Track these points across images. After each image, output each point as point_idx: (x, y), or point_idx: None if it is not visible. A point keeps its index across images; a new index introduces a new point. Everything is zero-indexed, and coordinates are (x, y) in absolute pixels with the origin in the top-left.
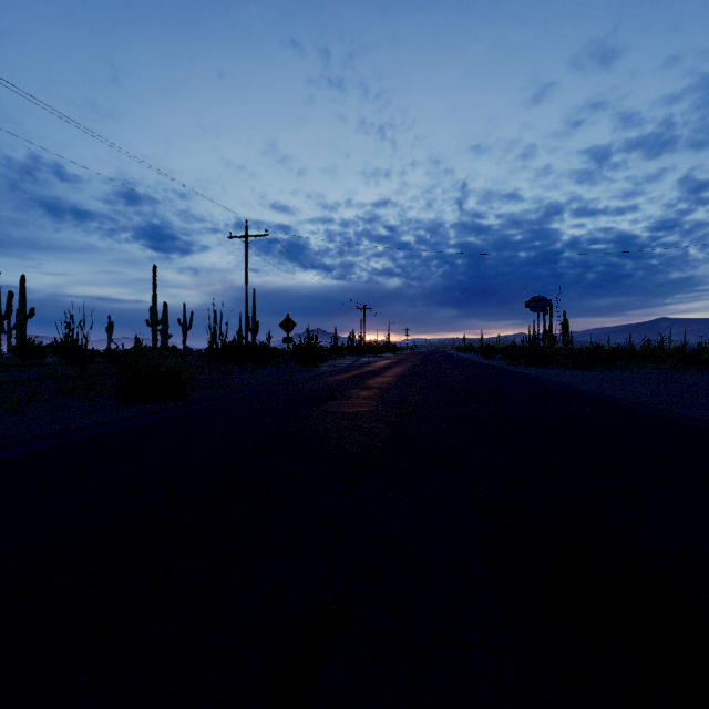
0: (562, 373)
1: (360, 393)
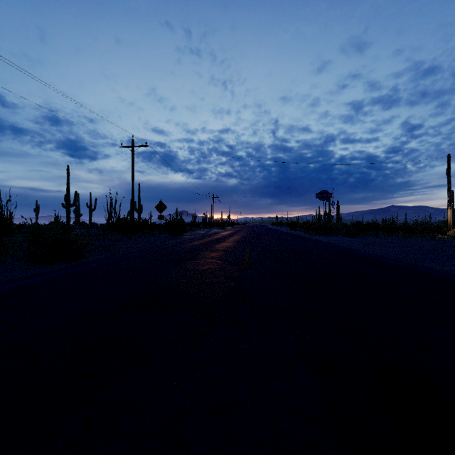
0: (339, 239)
1: (210, 254)
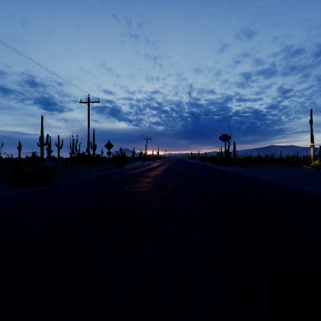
0: (236, 169)
1: (144, 180)
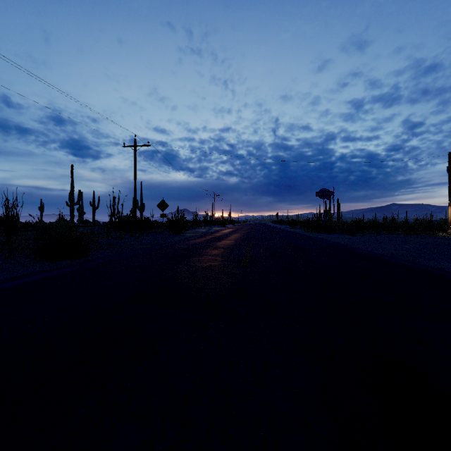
0: (339, 237)
1: (211, 252)
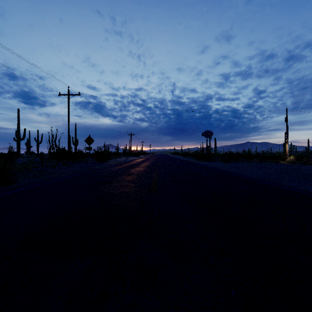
0: (219, 164)
1: (126, 178)
